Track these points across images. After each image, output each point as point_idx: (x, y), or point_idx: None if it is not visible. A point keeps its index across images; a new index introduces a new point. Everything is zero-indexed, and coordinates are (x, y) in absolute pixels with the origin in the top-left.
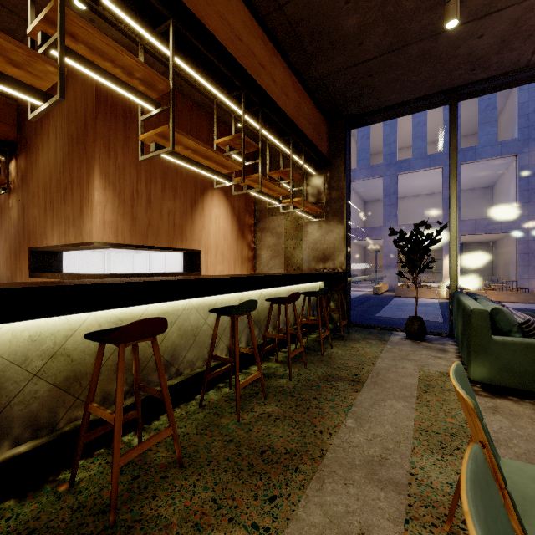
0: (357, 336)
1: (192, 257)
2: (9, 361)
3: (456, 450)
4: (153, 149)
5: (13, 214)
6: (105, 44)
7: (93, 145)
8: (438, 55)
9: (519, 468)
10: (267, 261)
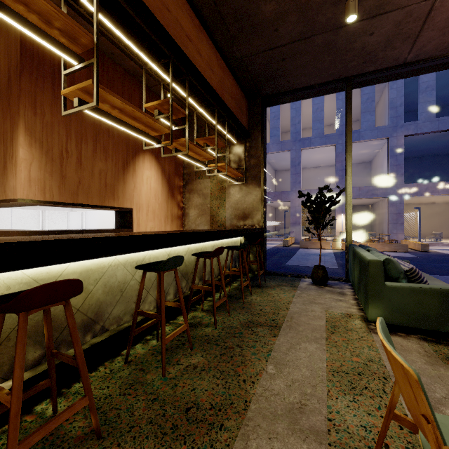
0: (272, 283)
1: (124, 214)
2: None
3: (364, 389)
4: (76, 104)
5: None
6: None
7: (17, 101)
8: (338, 47)
9: (440, 422)
10: (194, 218)
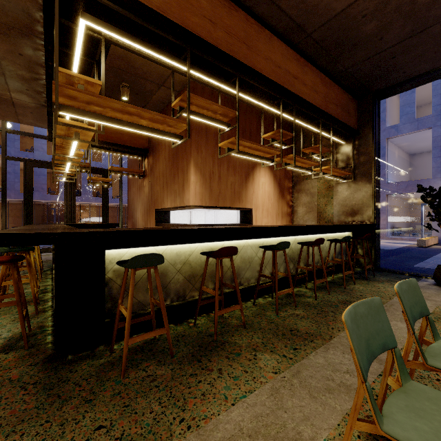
0: (382, 278)
1: (246, 213)
2: (170, 263)
3: None
4: (226, 151)
5: (146, 190)
6: (205, 103)
7: (190, 147)
8: None
9: None
10: (302, 215)
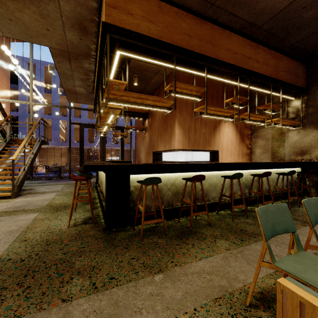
0: None
1: (214, 153)
2: (163, 184)
3: None
4: (199, 114)
5: (147, 139)
6: (185, 86)
7: (175, 111)
8: None
9: None
10: (259, 155)
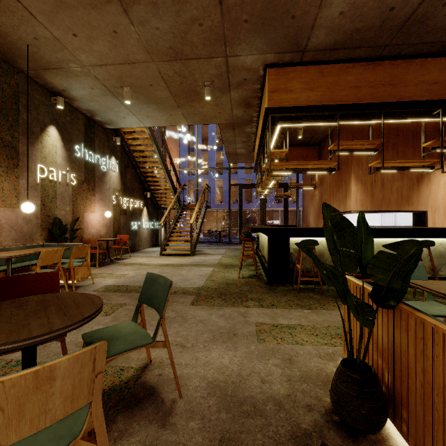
0: None
1: (419, 215)
2: (325, 249)
3: None
4: (374, 170)
5: (317, 198)
6: (352, 143)
7: (350, 164)
8: None
9: None
10: None
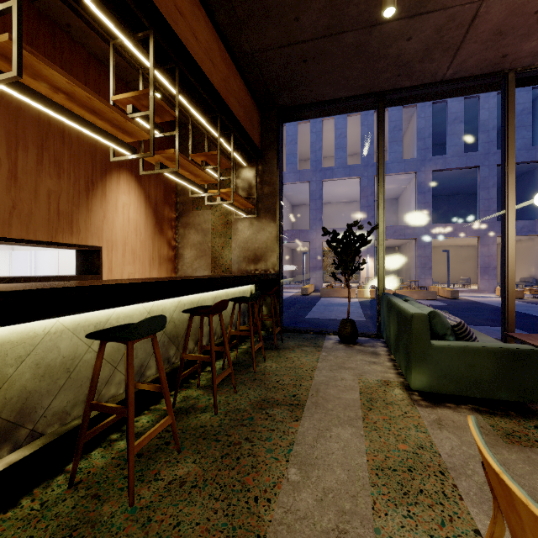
0: (291, 343)
1: (89, 255)
2: None
3: (419, 494)
4: None
5: None
6: None
7: None
8: (371, 51)
9: None
10: (191, 261)
